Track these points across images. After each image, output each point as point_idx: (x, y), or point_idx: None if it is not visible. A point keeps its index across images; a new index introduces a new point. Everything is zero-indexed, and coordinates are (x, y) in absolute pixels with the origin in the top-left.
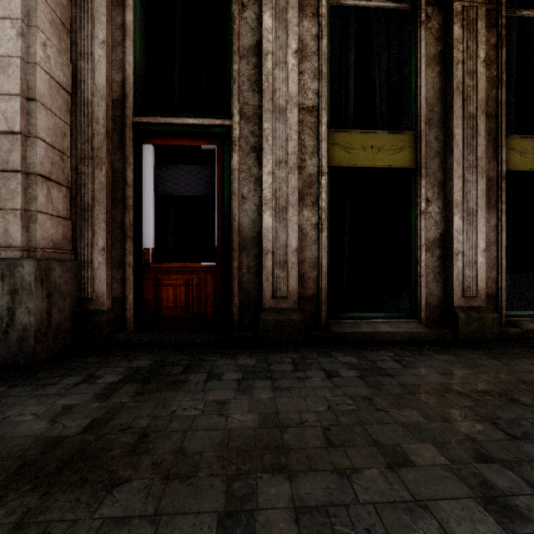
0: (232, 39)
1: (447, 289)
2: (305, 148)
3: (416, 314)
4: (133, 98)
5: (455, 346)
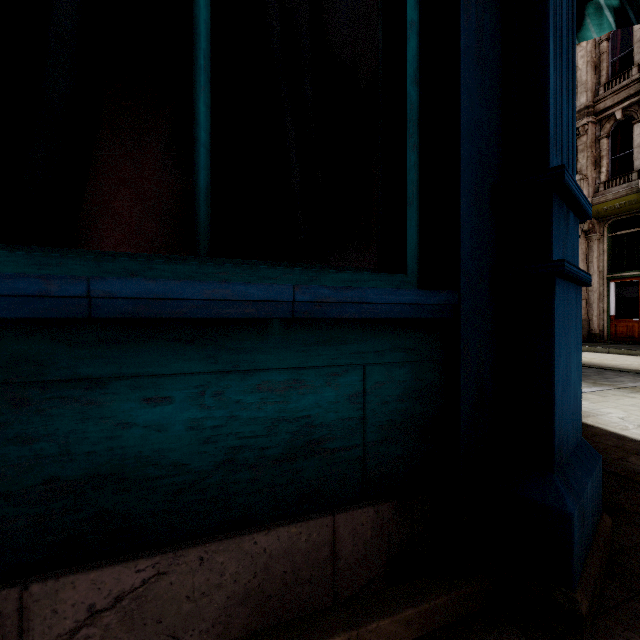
0: None
1: None
2: None
3: None
4: (606, 269)
5: None
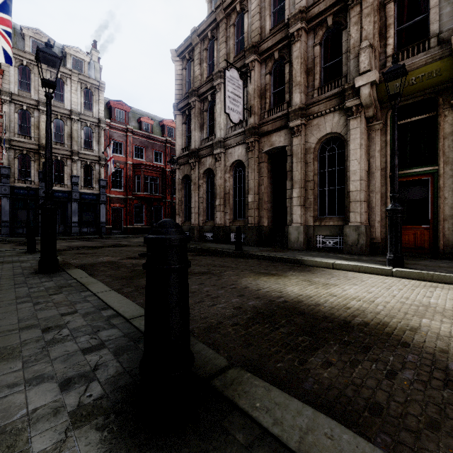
0: (438, 132)
1: None
2: None
3: None
4: (389, 166)
5: None
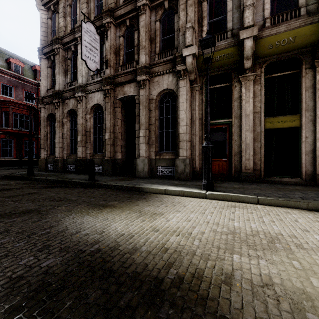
0: (232, 96)
1: (315, 168)
2: (256, 124)
3: (301, 177)
4: (204, 117)
5: (310, 186)
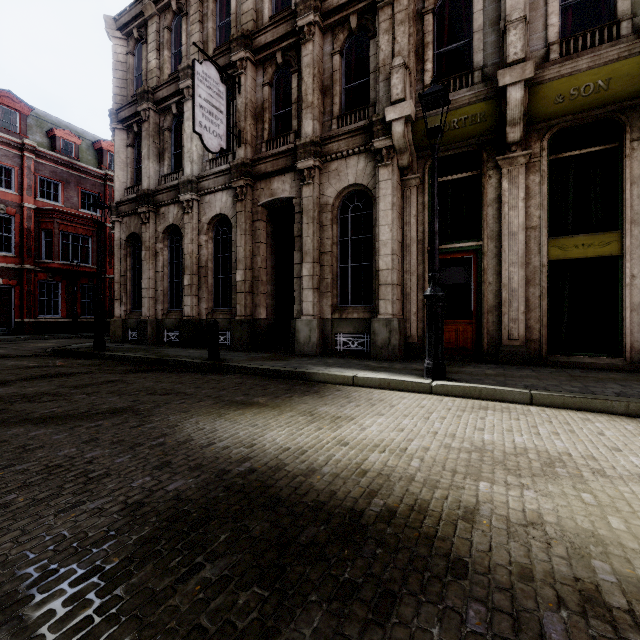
0: (482, 197)
1: None
2: (531, 252)
3: (622, 355)
4: (427, 237)
5: (639, 372)
